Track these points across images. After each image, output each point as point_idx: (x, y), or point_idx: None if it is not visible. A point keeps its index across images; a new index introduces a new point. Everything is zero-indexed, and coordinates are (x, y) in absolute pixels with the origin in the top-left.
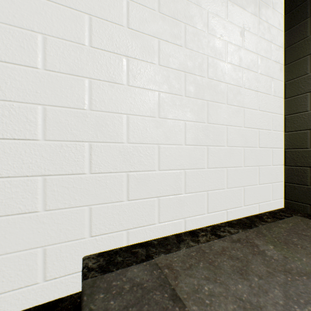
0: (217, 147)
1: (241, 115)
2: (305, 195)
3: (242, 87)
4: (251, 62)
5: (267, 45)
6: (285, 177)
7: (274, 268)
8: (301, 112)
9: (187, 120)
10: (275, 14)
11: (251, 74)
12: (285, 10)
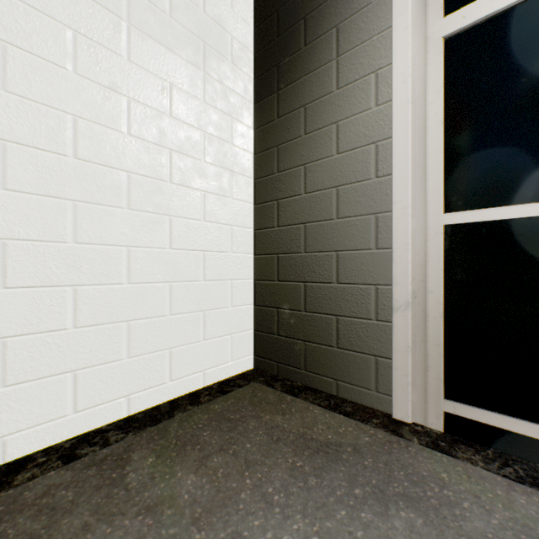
0: (104, 286)
1: (164, 229)
2: (273, 349)
3: (167, 181)
4: (188, 142)
5: (221, 118)
6: (255, 322)
7: (104, 513)
8: (269, 228)
9: (13, 238)
10: (238, 73)
11: (189, 161)
12: (255, 72)
